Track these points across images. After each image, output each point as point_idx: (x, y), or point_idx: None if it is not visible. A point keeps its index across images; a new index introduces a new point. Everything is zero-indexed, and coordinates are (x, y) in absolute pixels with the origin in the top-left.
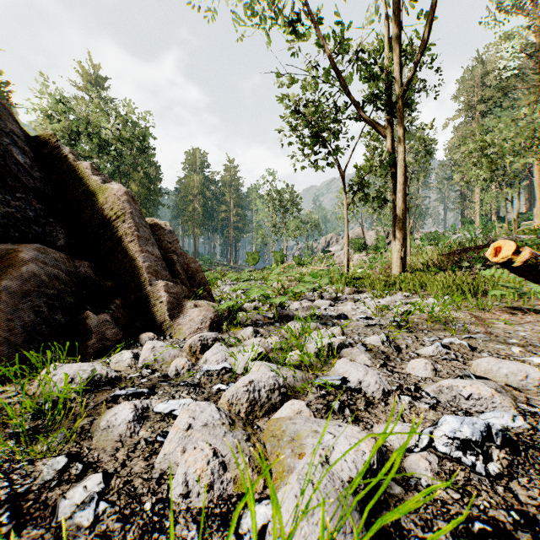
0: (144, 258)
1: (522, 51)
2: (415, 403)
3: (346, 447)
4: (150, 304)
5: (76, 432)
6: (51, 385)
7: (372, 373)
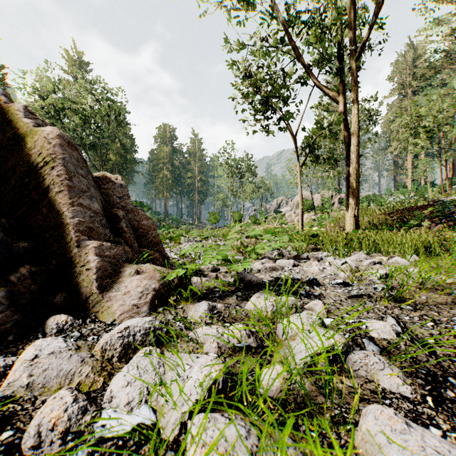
0: (75, 213)
1: (452, 35)
2: None
3: None
4: (76, 271)
5: None
6: None
7: None
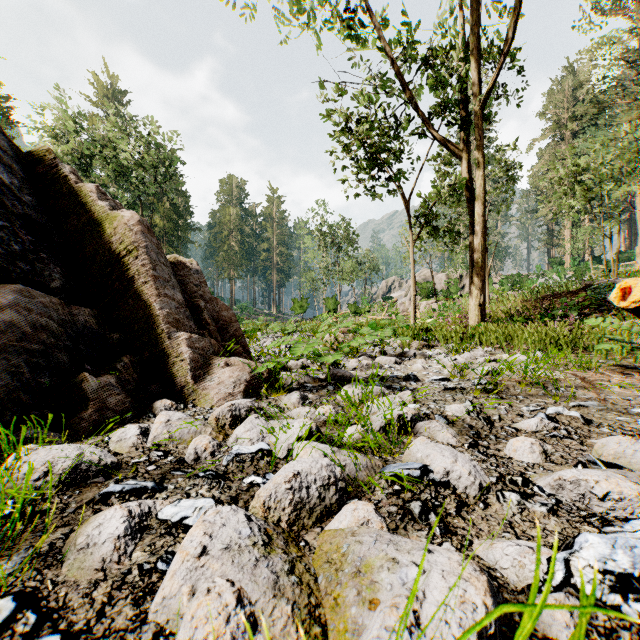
0: (162, 304)
1: (622, 59)
2: (527, 504)
3: (444, 594)
4: (169, 362)
5: (38, 555)
6: (21, 476)
7: (463, 459)
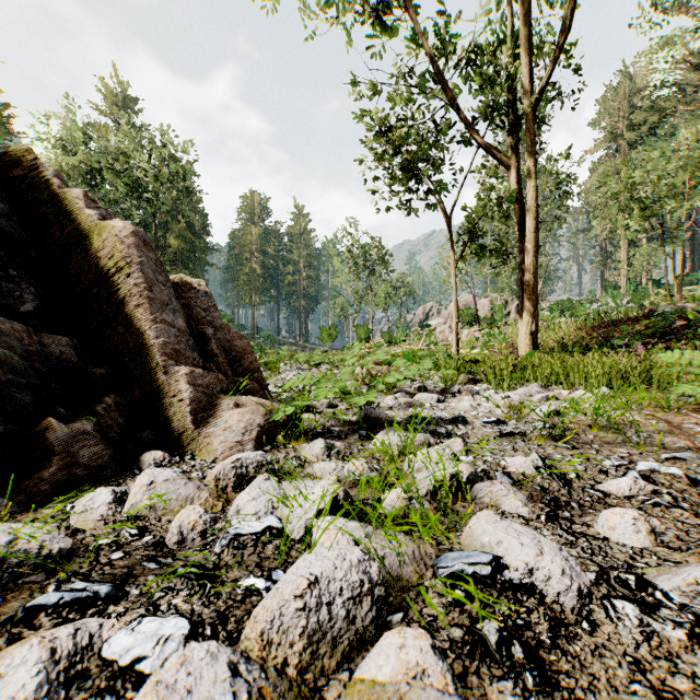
0: (159, 332)
1: (685, 61)
2: (653, 625)
3: None
4: (164, 402)
5: None
6: None
7: (550, 549)
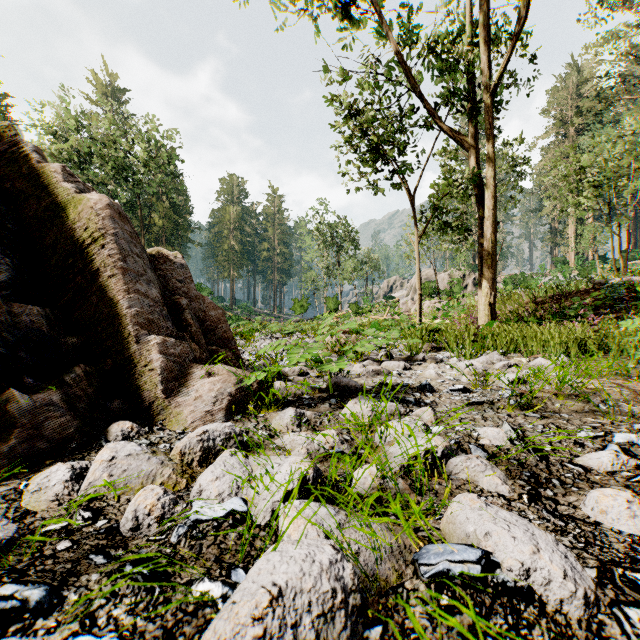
0: (132, 302)
1: (629, 53)
2: None
3: None
4: (136, 372)
5: None
6: None
7: (547, 544)
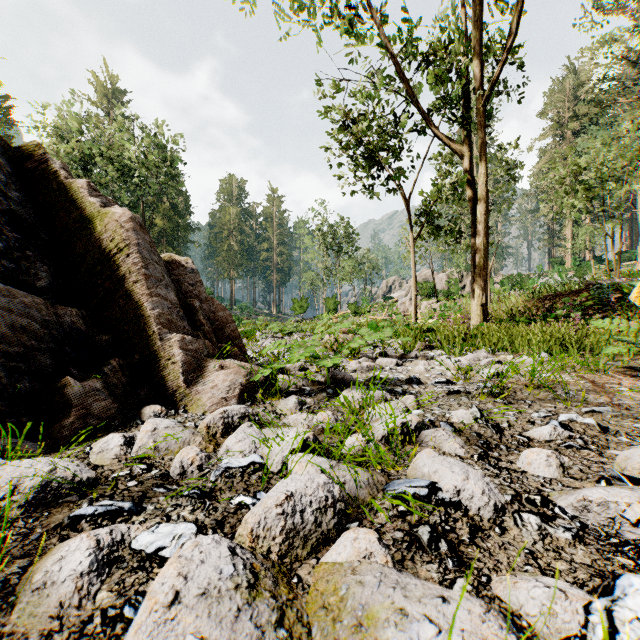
0: (154, 304)
1: (624, 57)
2: (548, 529)
3: None
4: (160, 365)
5: None
6: None
7: (475, 476)
